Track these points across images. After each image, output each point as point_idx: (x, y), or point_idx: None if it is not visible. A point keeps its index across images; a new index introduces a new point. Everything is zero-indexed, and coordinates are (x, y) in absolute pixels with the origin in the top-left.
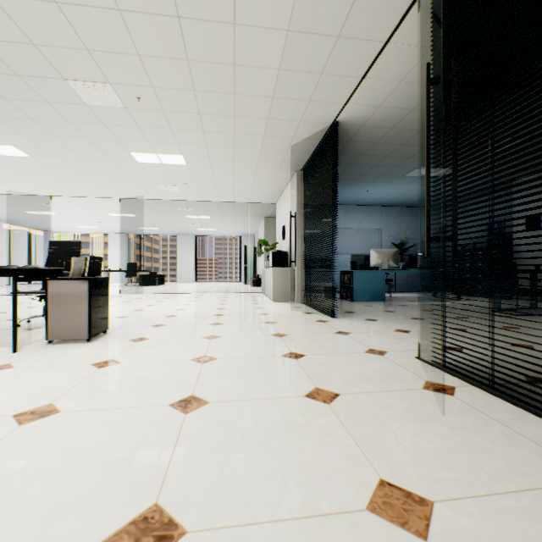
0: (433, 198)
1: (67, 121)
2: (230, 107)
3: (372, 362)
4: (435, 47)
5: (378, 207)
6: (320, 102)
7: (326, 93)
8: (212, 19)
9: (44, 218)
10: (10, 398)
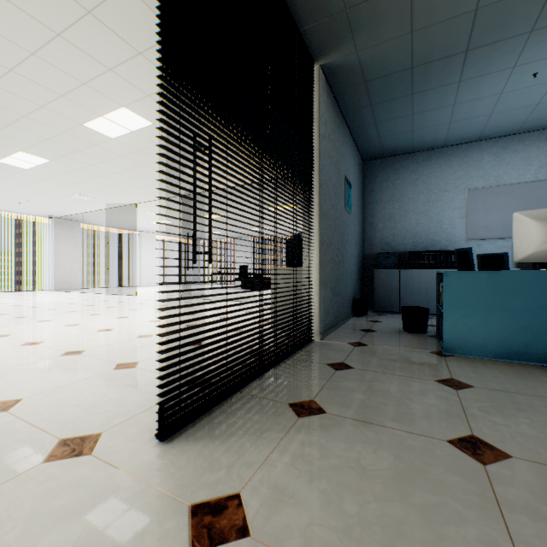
0: None
1: None
2: None
3: None
4: None
5: None
6: None
7: None
8: None
9: (172, 227)
10: None
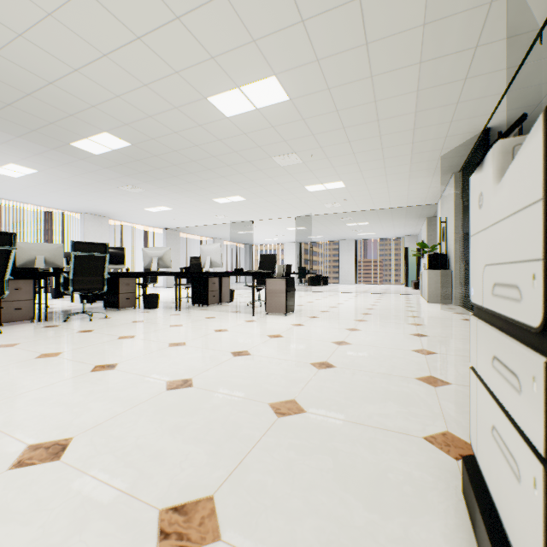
0: None
1: (269, 177)
2: (377, 144)
3: None
4: None
5: None
6: (463, 120)
7: (467, 113)
8: (358, 104)
9: (246, 235)
10: (262, 330)
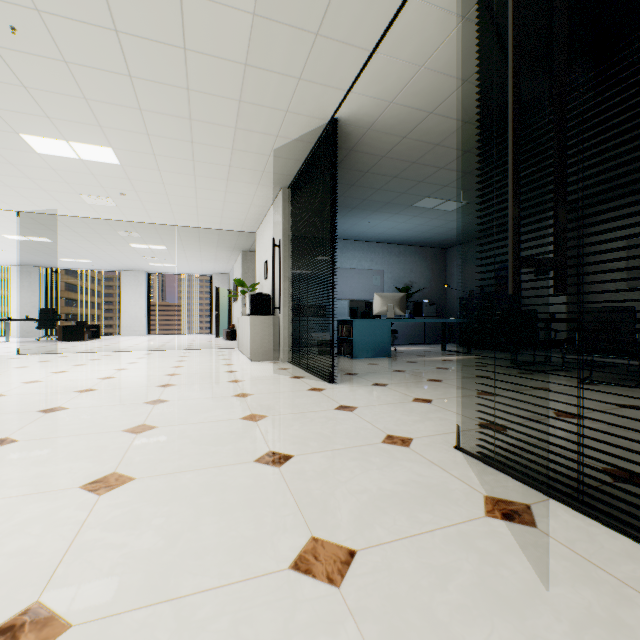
0: (440, 236)
1: None
2: (180, 71)
3: (396, 461)
4: None
5: (380, 245)
6: (314, 84)
7: (323, 70)
8: None
9: None
10: None
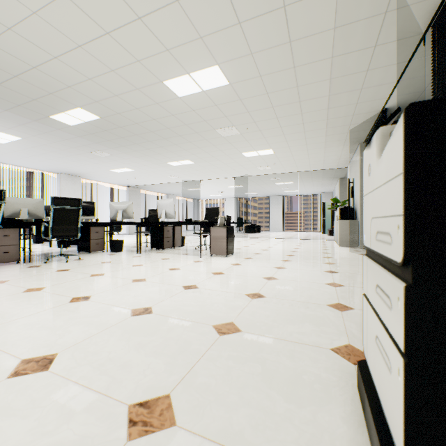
0: None
1: (213, 145)
2: (299, 120)
3: None
4: (433, 71)
5: None
6: (366, 102)
7: (369, 96)
8: (284, 88)
9: (194, 192)
10: (207, 269)
